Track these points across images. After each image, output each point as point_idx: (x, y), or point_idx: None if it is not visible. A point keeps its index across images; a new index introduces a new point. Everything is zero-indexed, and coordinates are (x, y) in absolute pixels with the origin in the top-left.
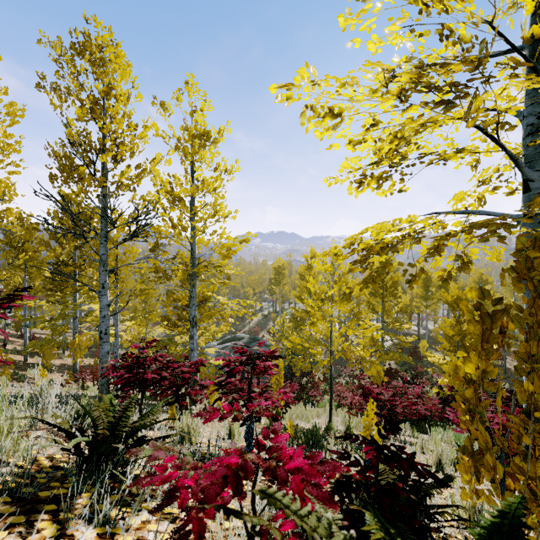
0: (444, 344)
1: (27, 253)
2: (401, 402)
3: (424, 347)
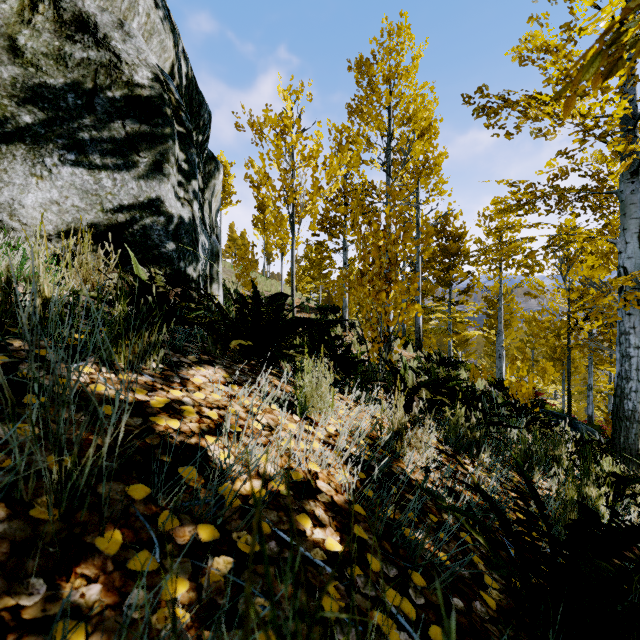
0: None
1: None
2: None
3: None
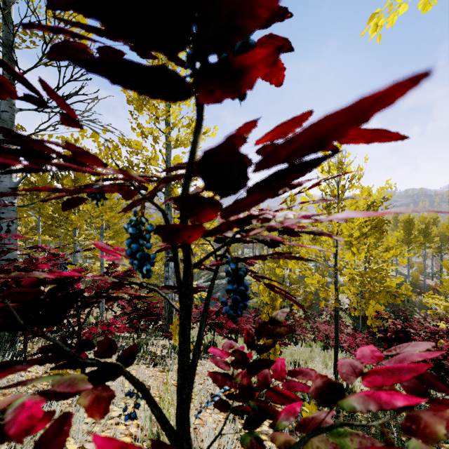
0: (448, 284)
1: (39, 196)
2: (447, 354)
3: (408, 290)
